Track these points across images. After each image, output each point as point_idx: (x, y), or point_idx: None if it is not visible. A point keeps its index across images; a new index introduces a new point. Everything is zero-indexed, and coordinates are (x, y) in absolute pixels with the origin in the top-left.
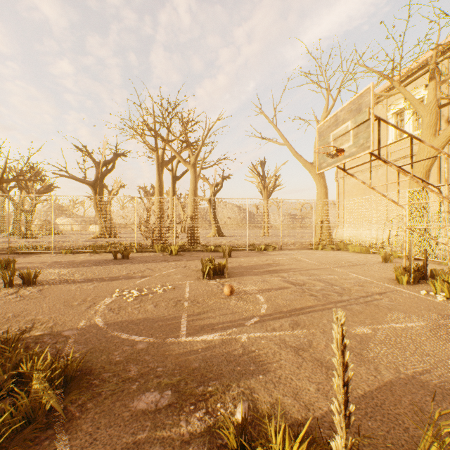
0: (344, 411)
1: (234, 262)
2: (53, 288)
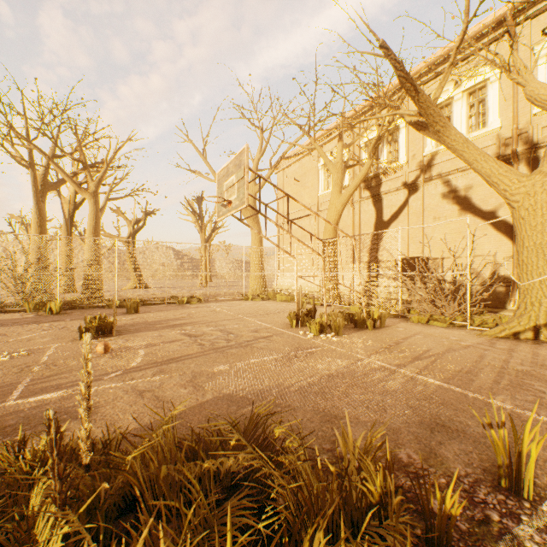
0: (88, 408)
1: (138, 318)
2: None
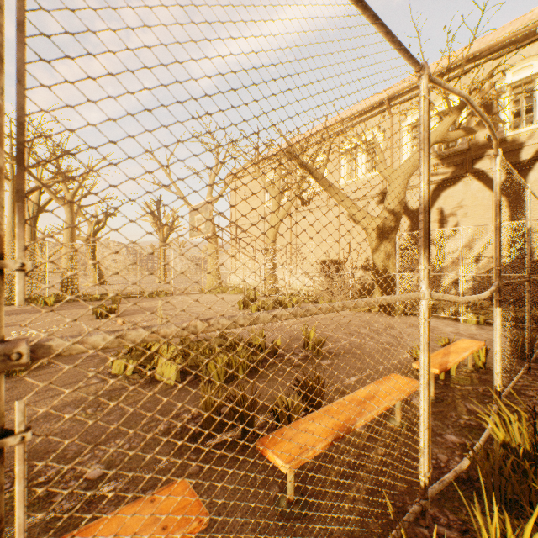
0: None
1: (124, 307)
2: None
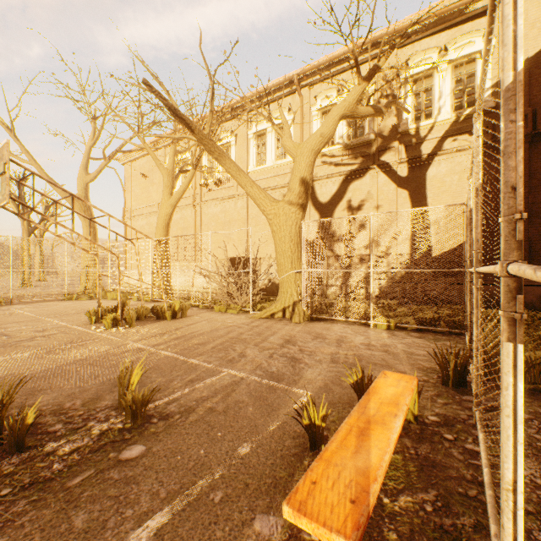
0: None
1: None
2: None
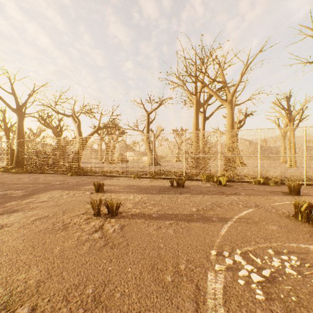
0: None
1: None
2: (132, 226)
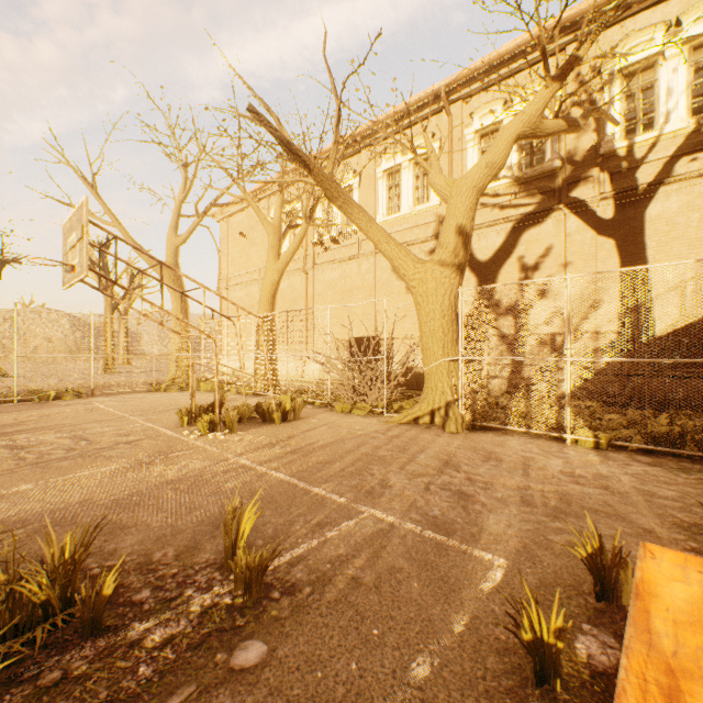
0: None
1: None
2: None
